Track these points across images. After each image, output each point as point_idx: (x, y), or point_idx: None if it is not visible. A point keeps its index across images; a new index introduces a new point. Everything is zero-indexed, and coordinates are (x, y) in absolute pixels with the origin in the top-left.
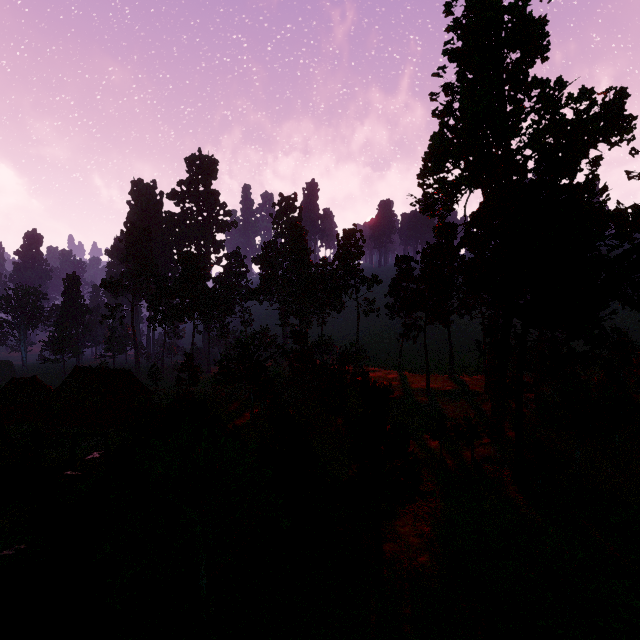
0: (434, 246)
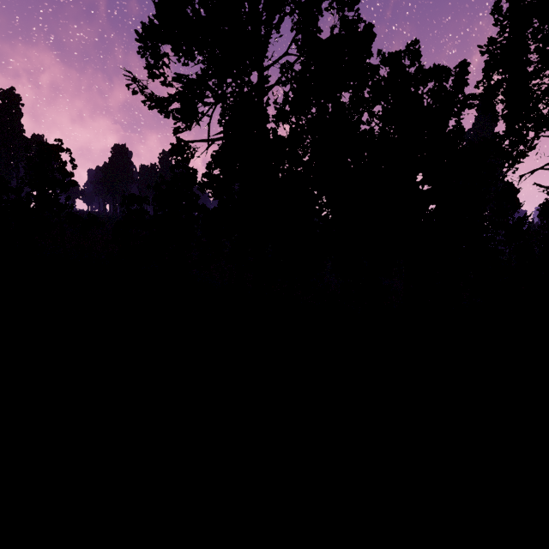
0: (170, 181)
